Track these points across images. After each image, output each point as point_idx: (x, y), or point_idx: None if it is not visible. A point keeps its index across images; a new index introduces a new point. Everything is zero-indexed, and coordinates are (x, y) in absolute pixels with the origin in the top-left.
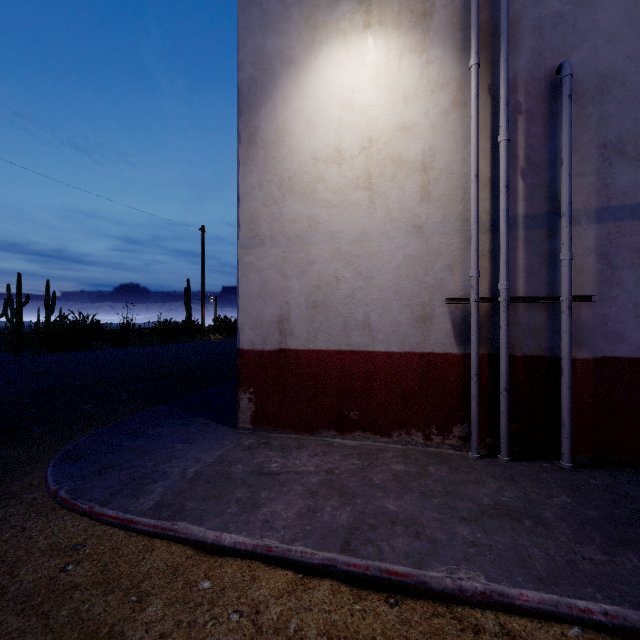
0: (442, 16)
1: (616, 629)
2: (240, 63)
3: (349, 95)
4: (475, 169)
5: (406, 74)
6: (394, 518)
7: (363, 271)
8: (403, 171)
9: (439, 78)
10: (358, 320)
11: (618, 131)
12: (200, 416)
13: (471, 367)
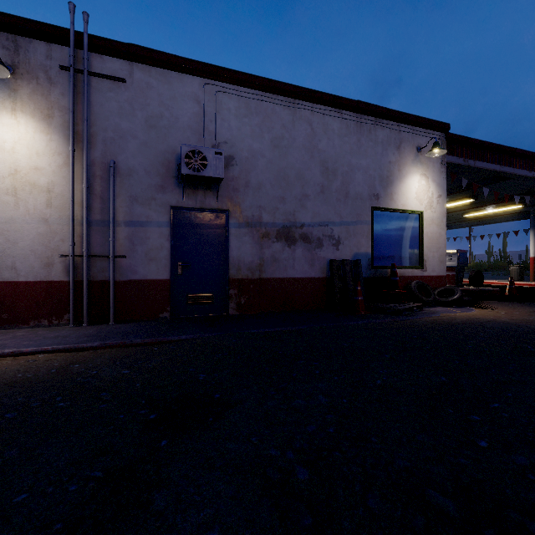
0: (59, 120)
1: (55, 351)
2: None
3: (2, 143)
4: (71, 197)
5: (38, 142)
6: None
7: (11, 239)
8: (37, 190)
9: (57, 149)
10: (8, 265)
11: (136, 192)
12: None
13: (70, 286)
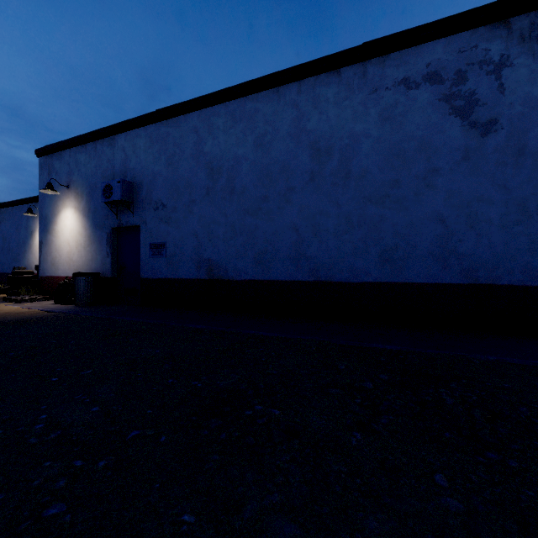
0: None
1: None
2: None
3: None
4: None
5: None
6: None
7: None
8: None
9: None
10: None
11: None
12: None
13: None
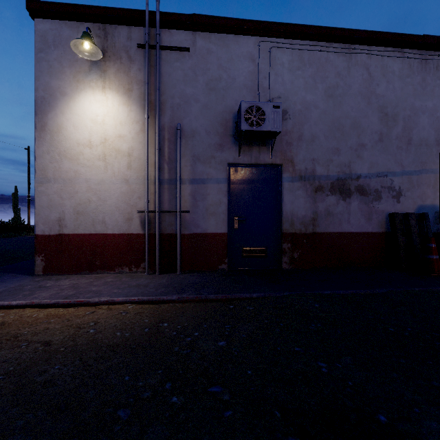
0: (136, 93)
1: (140, 302)
2: (36, 88)
3: (95, 117)
4: (147, 159)
5: (121, 113)
6: (92, 291)
7: (102, 197)
8: (120, 155)
9: (135, 118)
10: (100, 220)
11: (198, 152)
12: (12, 273)
13: (145, 238)
